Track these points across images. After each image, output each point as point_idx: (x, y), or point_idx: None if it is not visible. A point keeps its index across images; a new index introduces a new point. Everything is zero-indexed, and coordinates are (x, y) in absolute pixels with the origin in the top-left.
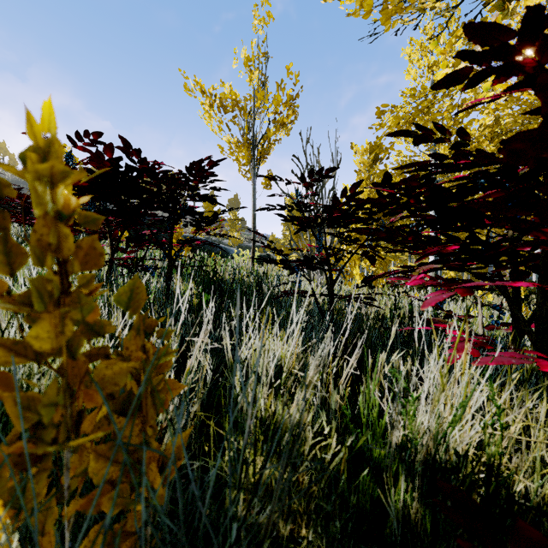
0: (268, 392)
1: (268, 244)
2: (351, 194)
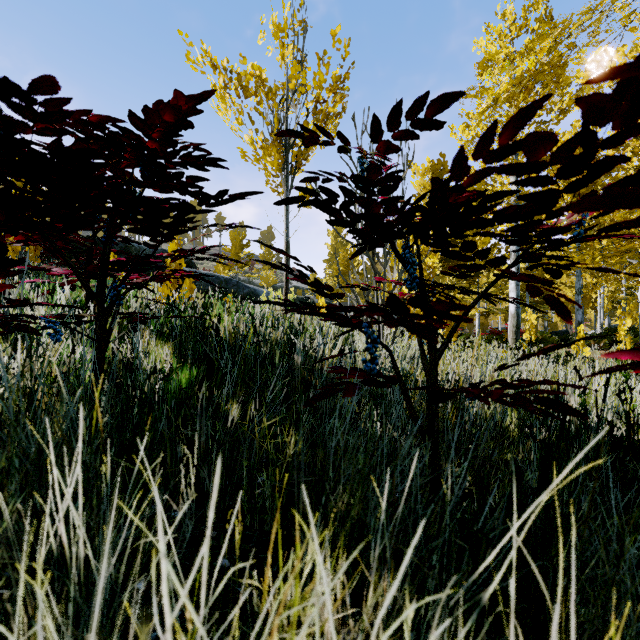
0: None
1: (300, 272)
2: (498, 150)
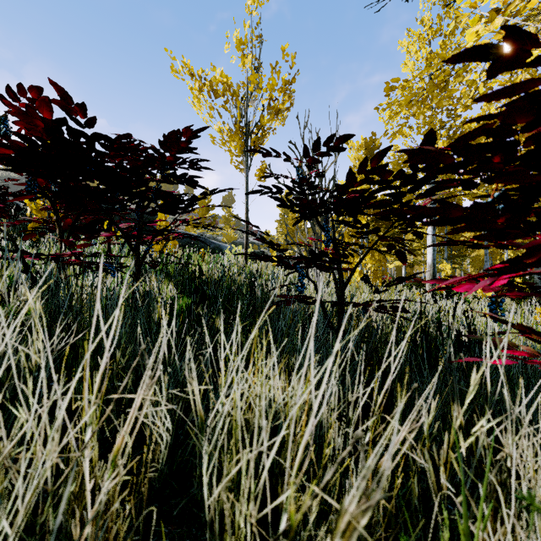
0: (258, 515)
1: (261, 236)
2: (371, 169)
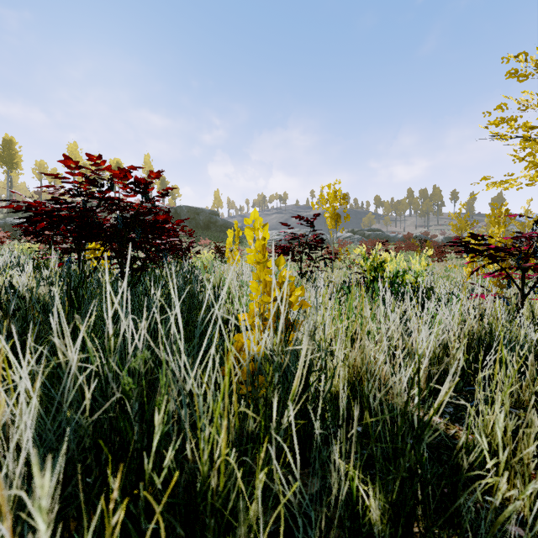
0: None
1: None
2: None
